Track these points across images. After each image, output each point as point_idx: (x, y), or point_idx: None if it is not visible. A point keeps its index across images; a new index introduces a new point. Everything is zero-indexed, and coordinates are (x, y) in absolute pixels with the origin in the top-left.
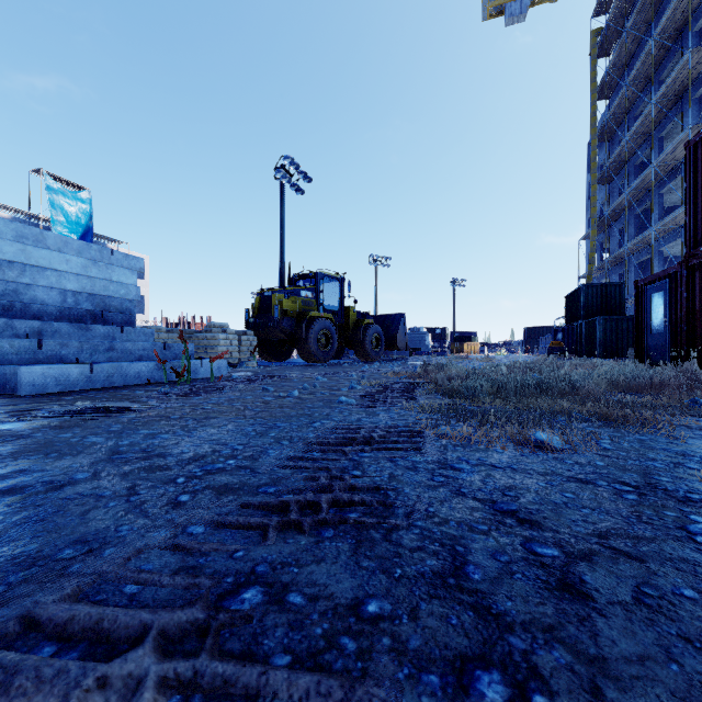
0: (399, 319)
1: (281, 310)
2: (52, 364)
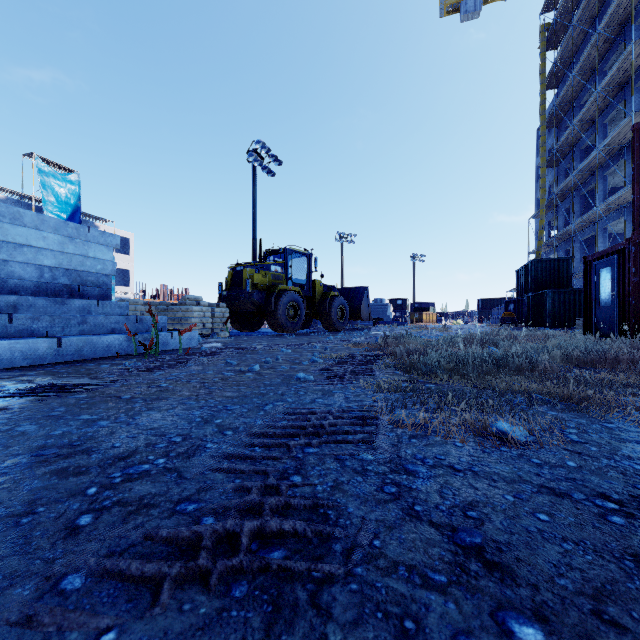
0: (363, 292)
1: (252, 284)
2: (20, 338)
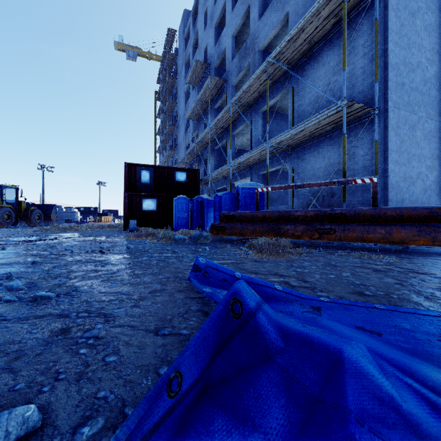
0: (53, 207)
1: None
2: None
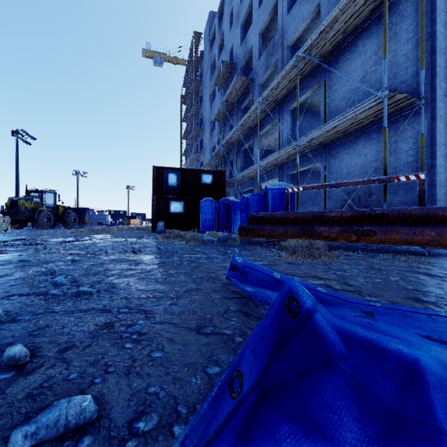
0: (87, 210)
1: (24, 207)
2: None
